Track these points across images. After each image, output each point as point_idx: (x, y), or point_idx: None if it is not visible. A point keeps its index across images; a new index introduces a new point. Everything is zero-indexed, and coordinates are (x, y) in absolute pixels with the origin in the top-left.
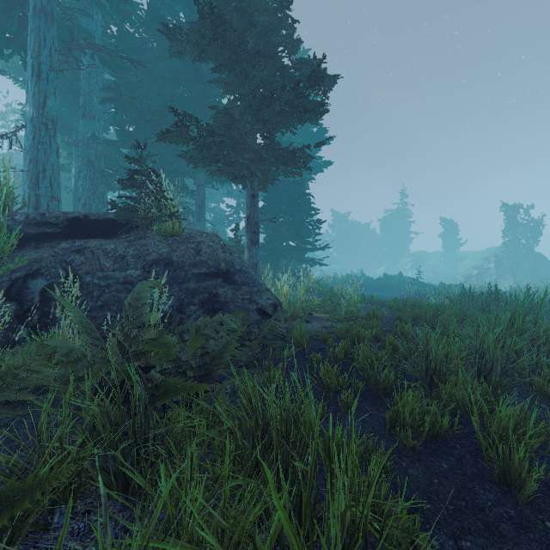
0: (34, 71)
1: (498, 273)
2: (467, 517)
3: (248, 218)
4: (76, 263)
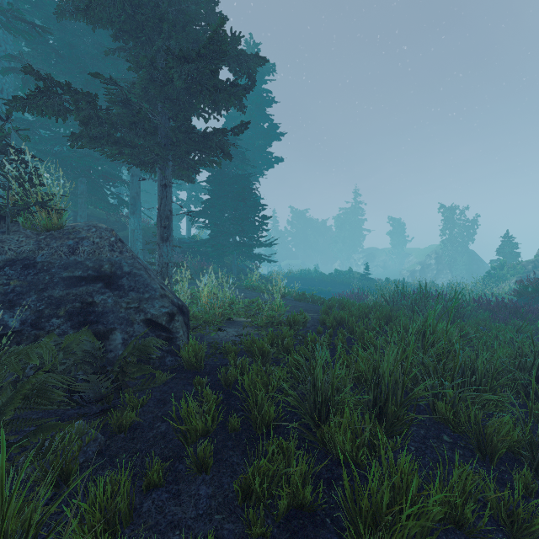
0: None
1: (438, 269)
2: None
3: (159, 211)
4: None
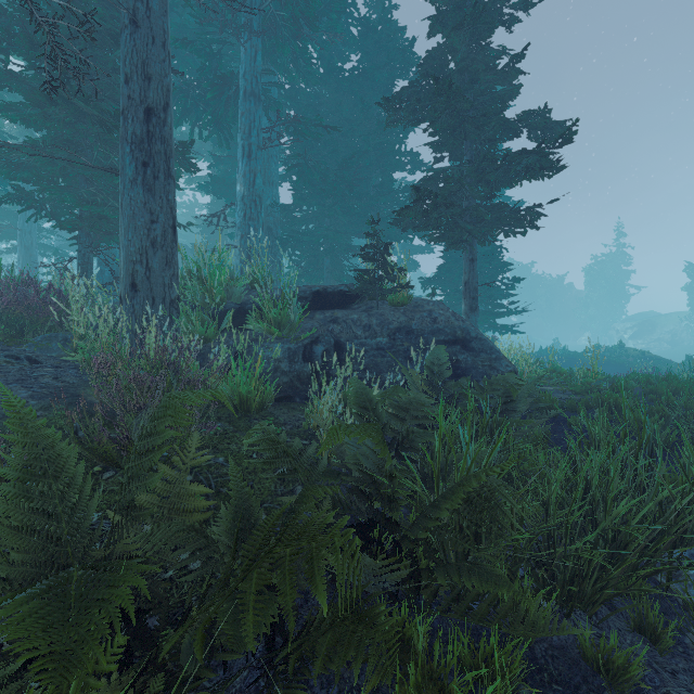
0: (245, 152)
1: None
2: None
3: (466, 284)
4: (336, 332)
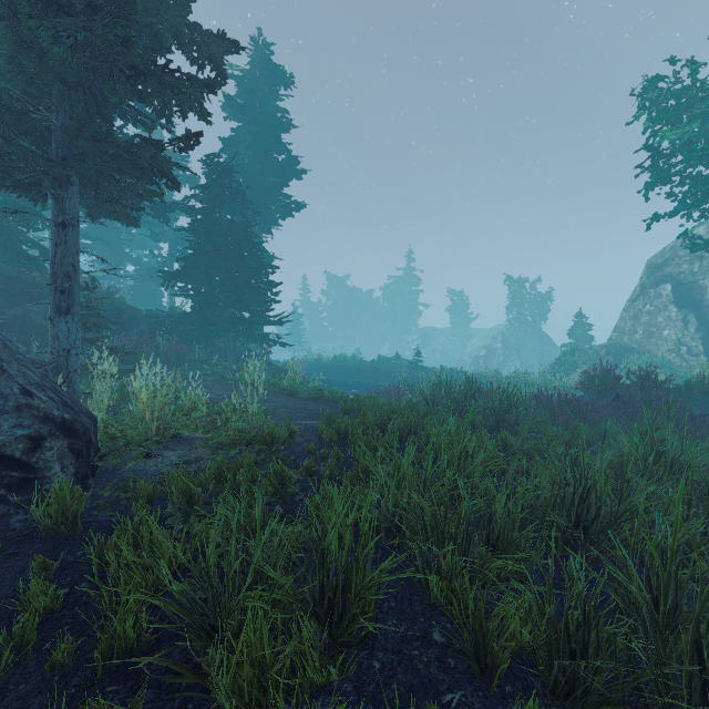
0: None
1: (506, 354)
2: None
3: (52, 265)
4: None
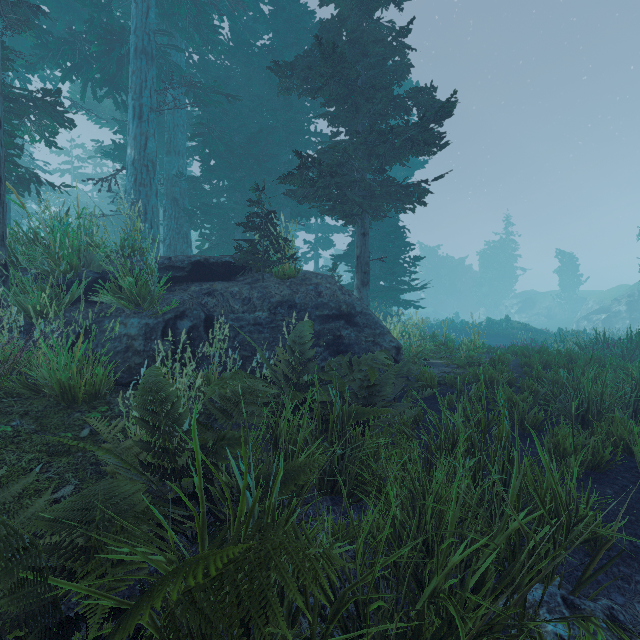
0: (136, 113)
1: (633, 317)
2: (638, 527)
3: (358, 258)
4: (209, 305)
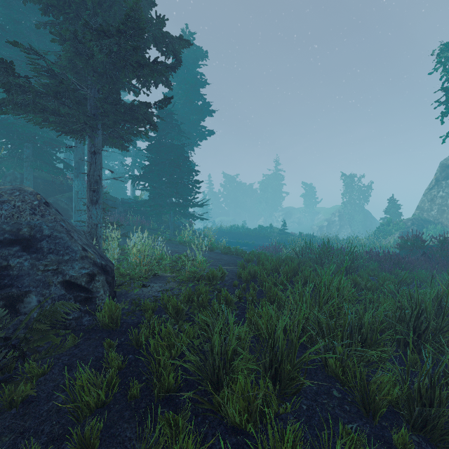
0: None
1: (341, 224)
2: None
3: (88, 176)
4: None
